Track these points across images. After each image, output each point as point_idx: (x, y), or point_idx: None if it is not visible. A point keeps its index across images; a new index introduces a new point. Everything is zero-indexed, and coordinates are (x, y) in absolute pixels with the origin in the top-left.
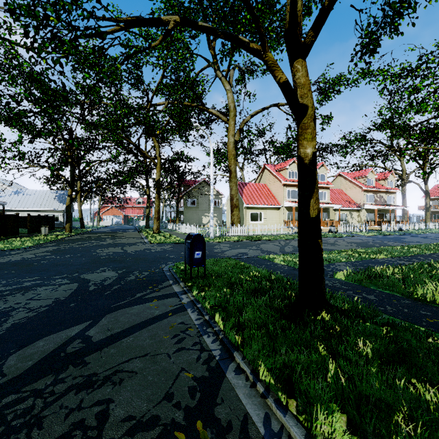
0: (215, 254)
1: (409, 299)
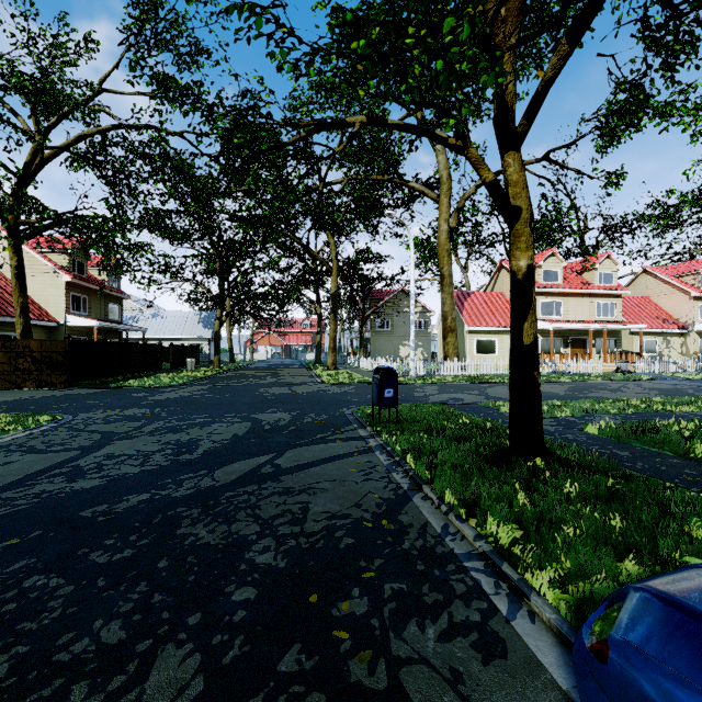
0: (415, 398)
1: (681, 458)
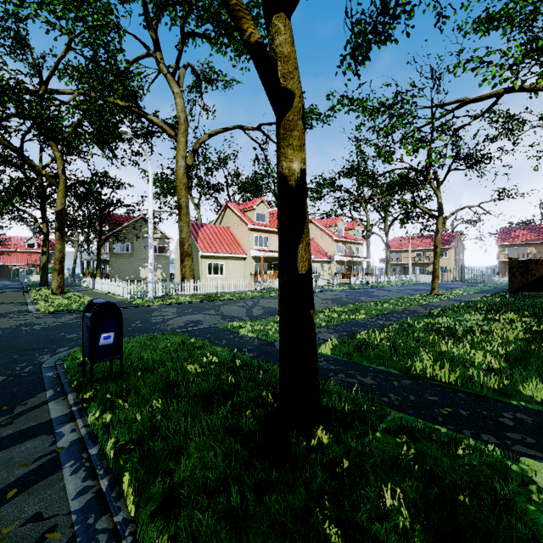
0: (152, 325)
1: (408, 377)
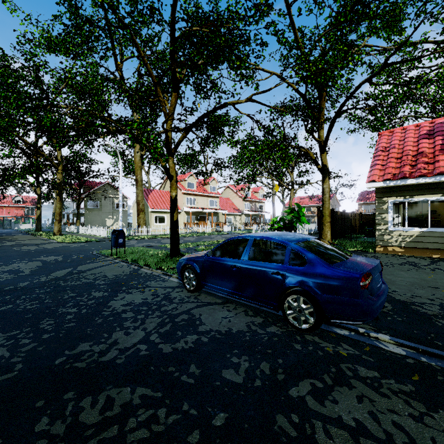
0: (127, 246)
1: None
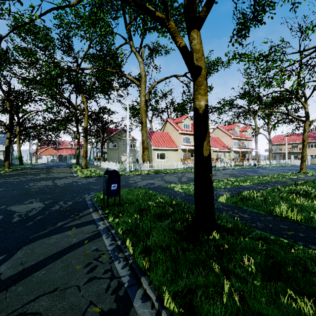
0: (130, 184)
1: (270, 216)
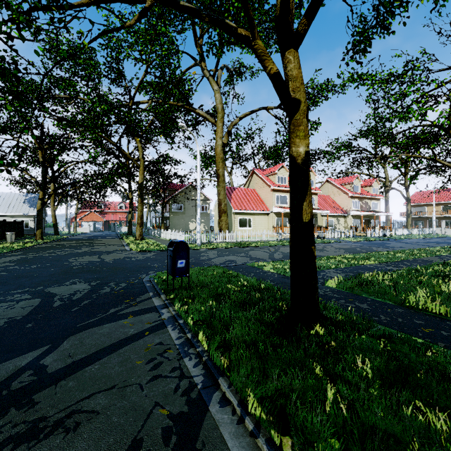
0: (202, 261)
1: (401, 307)
